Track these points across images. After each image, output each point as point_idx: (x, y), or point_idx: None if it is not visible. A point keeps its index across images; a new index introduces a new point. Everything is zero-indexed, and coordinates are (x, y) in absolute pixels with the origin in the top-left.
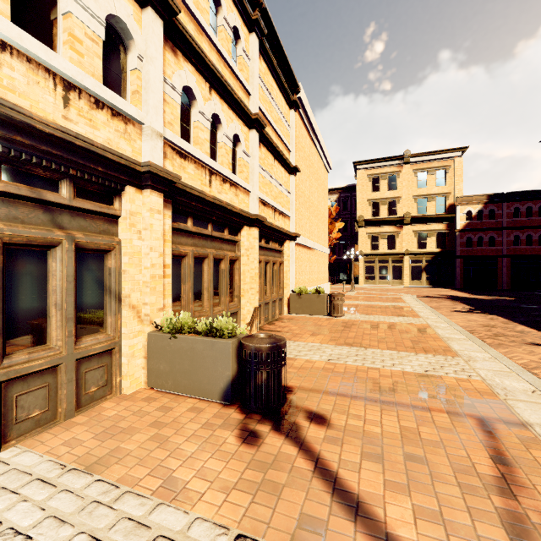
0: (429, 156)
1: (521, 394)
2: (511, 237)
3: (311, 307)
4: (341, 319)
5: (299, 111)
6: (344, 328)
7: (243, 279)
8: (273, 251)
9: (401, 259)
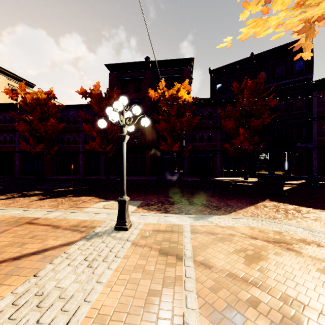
0: None
1: (23, 213)
2: None
3: None
4: None
5: None
6: None
7: None
8: None
9: None
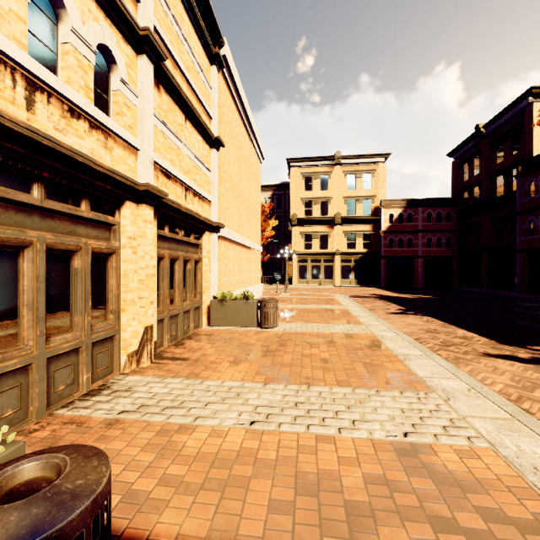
0: (358, 160)
1: None
2: (425, 240)
3: (237, 316)
4: (273, 332)
5: (224, 74)
6: (277, 346)
7: (125, 284)
8: (185, 244)
9: (332, 258)
